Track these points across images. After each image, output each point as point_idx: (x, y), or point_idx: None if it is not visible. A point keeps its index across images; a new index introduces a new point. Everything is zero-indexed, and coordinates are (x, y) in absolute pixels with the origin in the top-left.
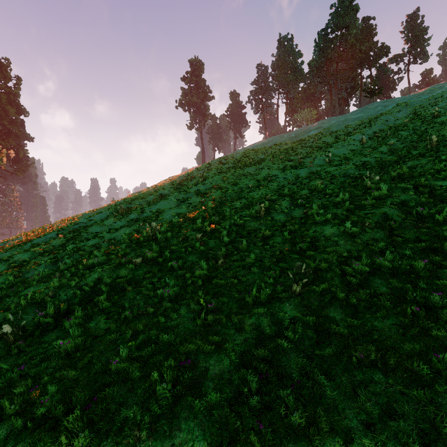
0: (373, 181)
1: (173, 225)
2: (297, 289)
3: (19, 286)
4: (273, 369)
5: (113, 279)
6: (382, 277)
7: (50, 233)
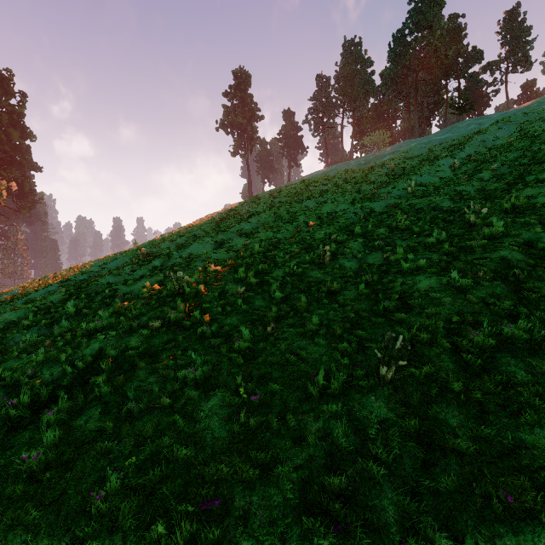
0: (478, 215)
1: (208, 275)
2: (388, 374)
3: None
4: (356, 514)
5: (120, 350)
6: (515, 354)
7: (52, 285)
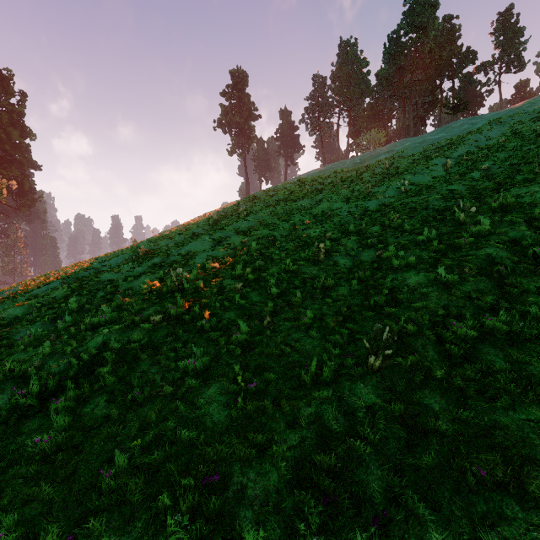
0: (467, 214)
1: (206, 272)
2: (376, 363)
3: (5, 350)
4: (344, 488)
5: (123, 343)
6: (496, 345)
7: (53, 282)
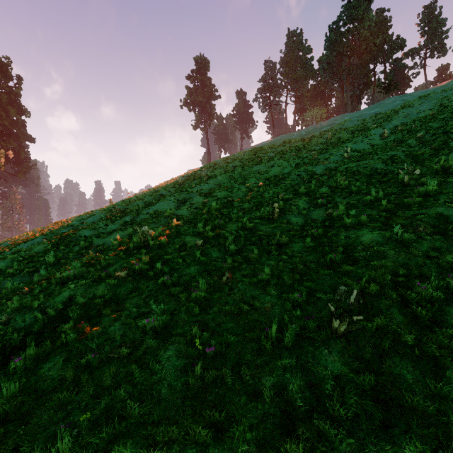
0: (411, 176)
1: (171, 229)
2: (341, 328)
3: None
4: None
5: (88, 298)
6: None
7: (37, 237)
